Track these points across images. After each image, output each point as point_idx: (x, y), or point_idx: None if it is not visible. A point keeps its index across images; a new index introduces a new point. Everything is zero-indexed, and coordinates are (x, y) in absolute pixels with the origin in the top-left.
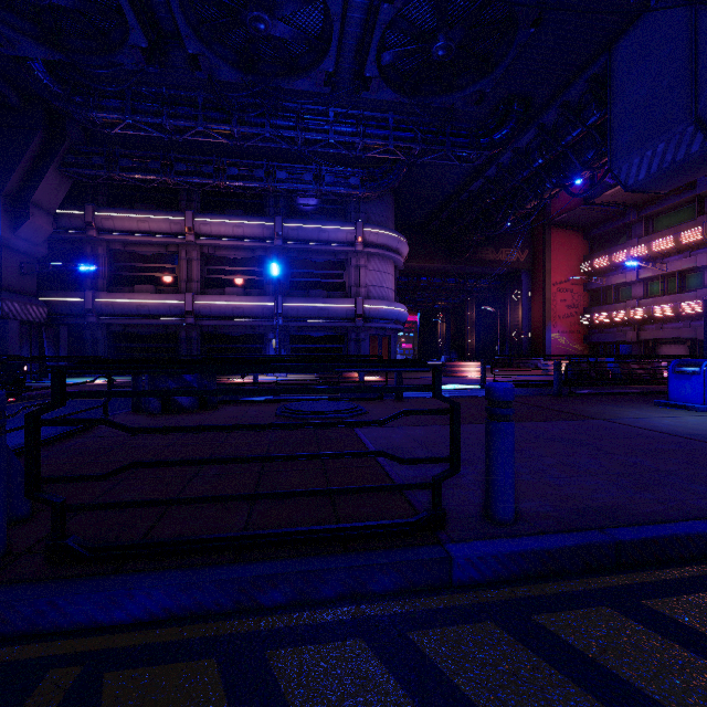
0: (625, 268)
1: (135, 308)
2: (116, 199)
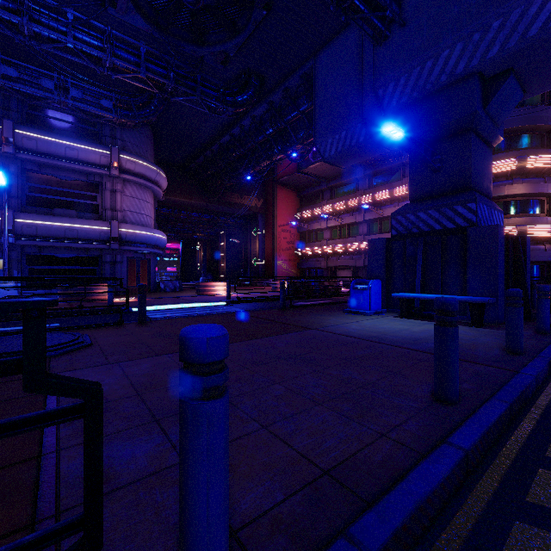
0: (320, 219)
1: None
2: None
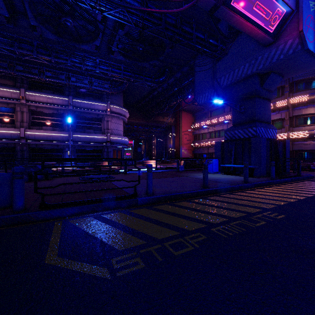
0: (204, 128)
1: None
2: None
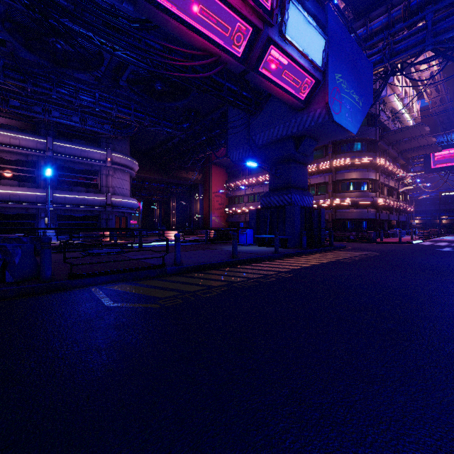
0: (241, 189)
1: None
2: None
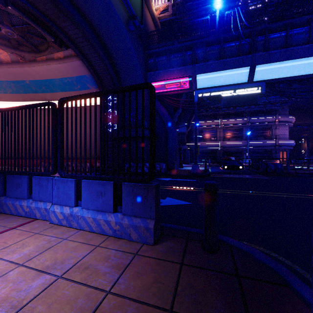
0: None
1: (207, 145)
2: (200, 117)
